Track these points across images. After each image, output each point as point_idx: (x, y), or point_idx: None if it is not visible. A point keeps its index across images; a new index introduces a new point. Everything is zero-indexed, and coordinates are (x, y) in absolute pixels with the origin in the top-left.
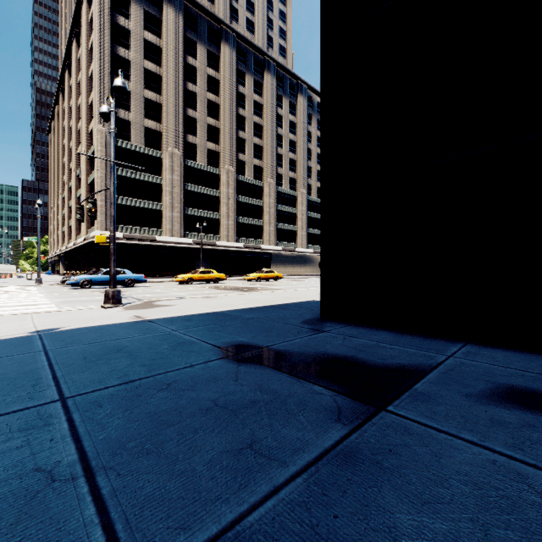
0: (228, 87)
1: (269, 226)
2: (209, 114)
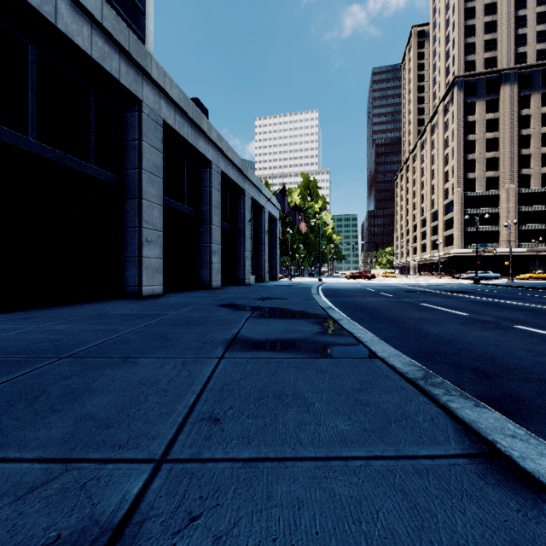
0: None
1: None
2: (543, 145)
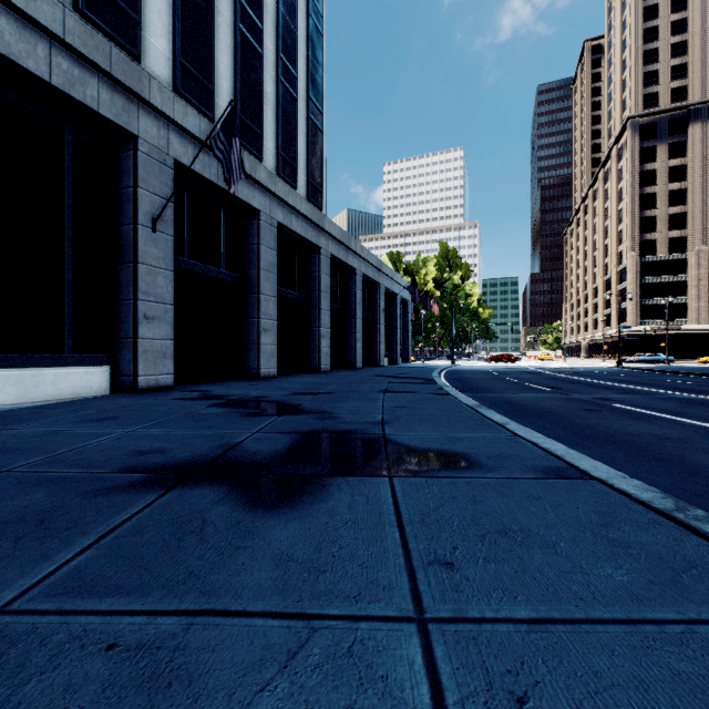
0: None
1: None
2: None
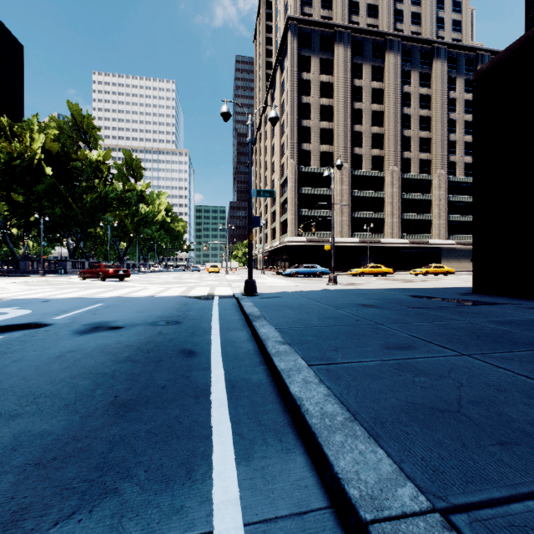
0: (392, 92)
1: (439, 219)
2: (373, 124)
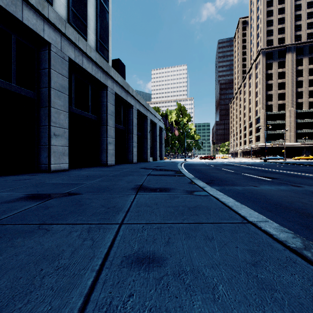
0: None
1: None
2: (310, 86)
